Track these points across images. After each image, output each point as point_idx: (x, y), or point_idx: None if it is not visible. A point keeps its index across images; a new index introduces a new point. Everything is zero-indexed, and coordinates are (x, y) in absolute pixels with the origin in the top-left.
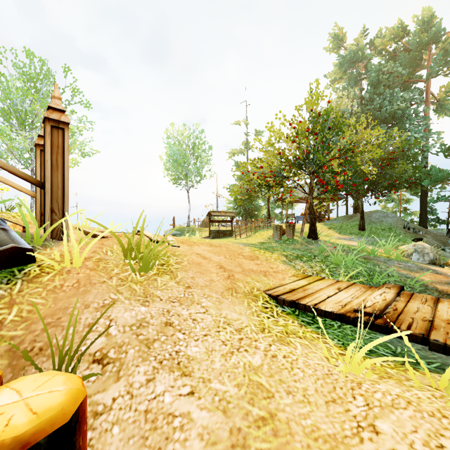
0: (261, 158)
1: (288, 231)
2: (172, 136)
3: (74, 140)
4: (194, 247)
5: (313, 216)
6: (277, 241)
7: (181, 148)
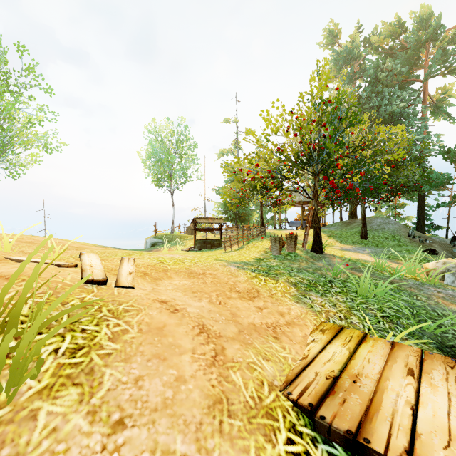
0: (256, 154)
1: (289, 244)
2: (154, 131)
3: (32, 131)
4: (162, 282)
5: (318, 226)
6: (276, 256)
7: (164, 145)
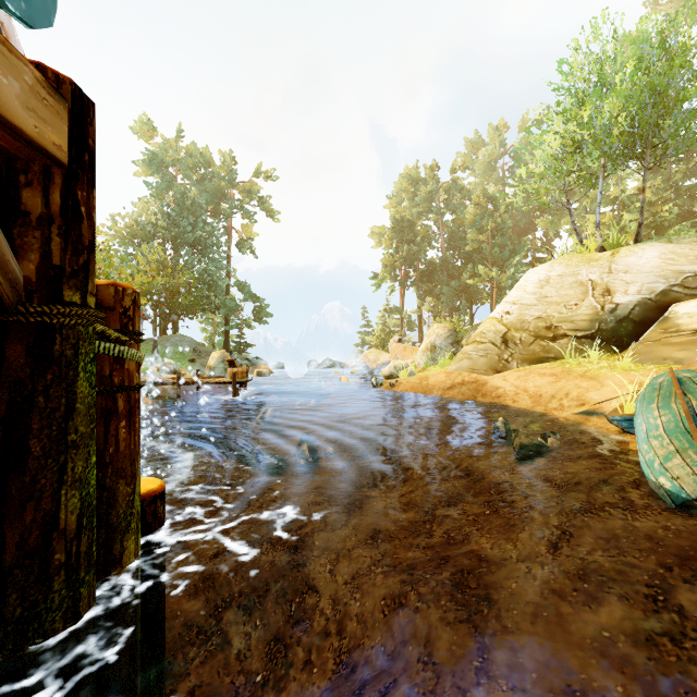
0: None
1: None
2: None
3: None
4: None
5: None
6: None
7: None
